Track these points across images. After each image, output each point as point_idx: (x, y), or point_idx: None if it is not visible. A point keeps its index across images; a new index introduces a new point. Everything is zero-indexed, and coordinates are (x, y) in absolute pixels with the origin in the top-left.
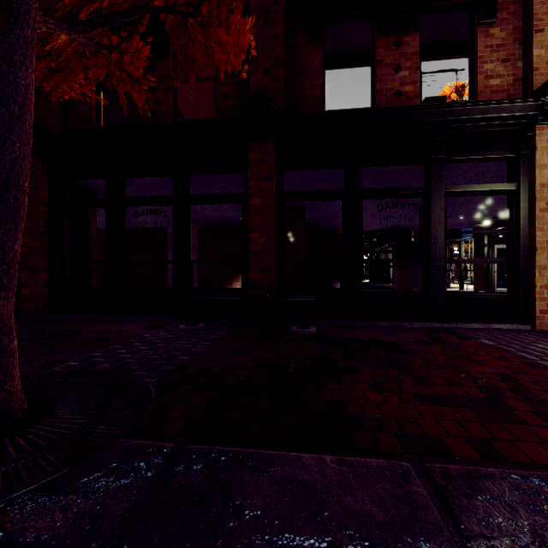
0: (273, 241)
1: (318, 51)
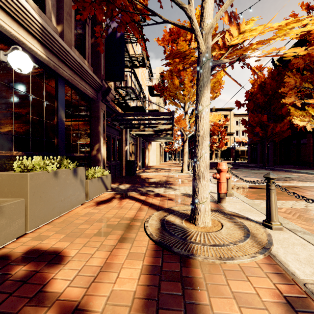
0: (310, 152)
1: None
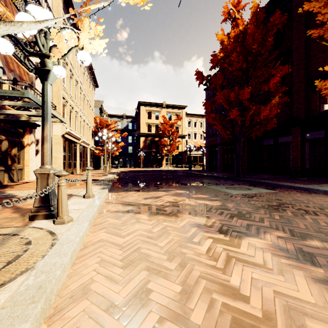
0: (298, 154)
1: (315, 95)
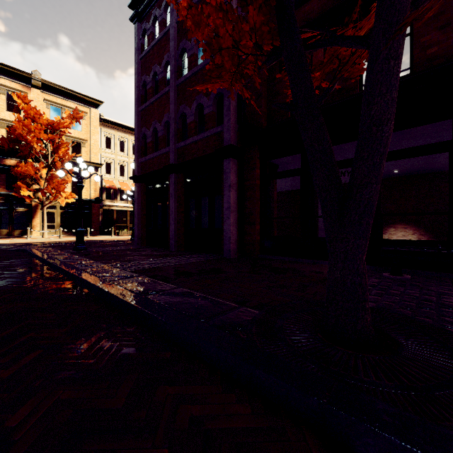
0: None
1: None
